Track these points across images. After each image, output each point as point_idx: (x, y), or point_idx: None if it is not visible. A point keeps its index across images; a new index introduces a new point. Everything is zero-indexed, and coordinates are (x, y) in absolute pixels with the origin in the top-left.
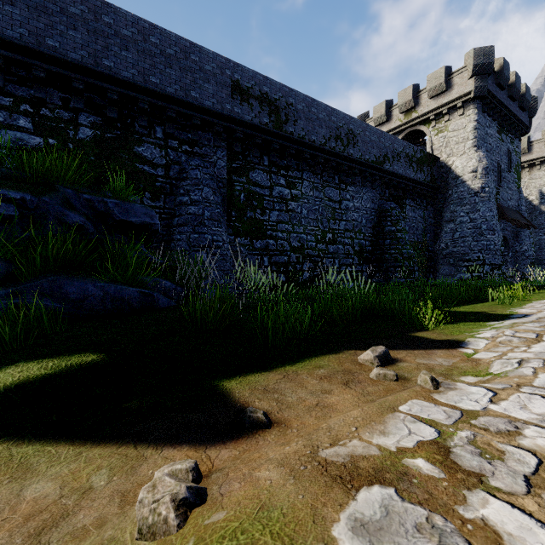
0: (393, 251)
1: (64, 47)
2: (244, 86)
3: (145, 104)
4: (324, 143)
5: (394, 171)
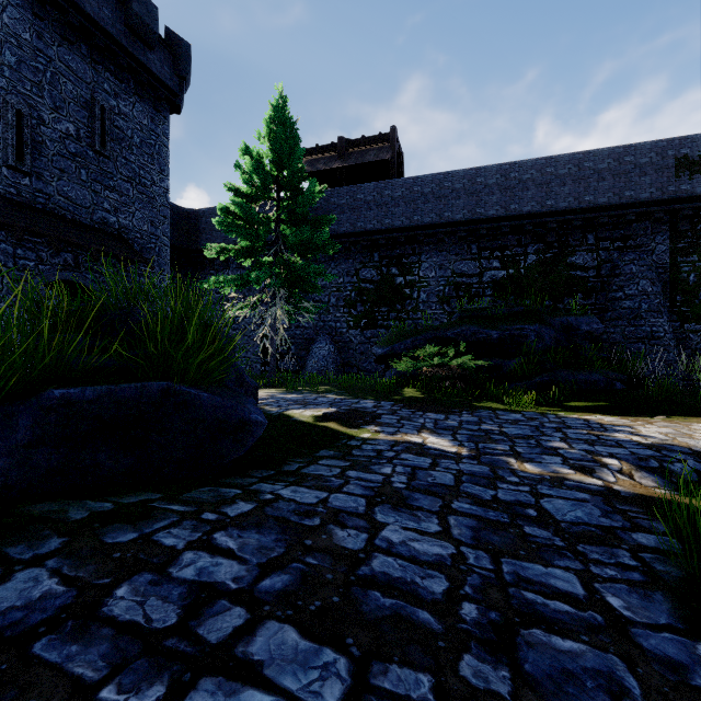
0: None
1: (520, 206)
2: (694, 157)
3: (578, 221)
4: None
5: None
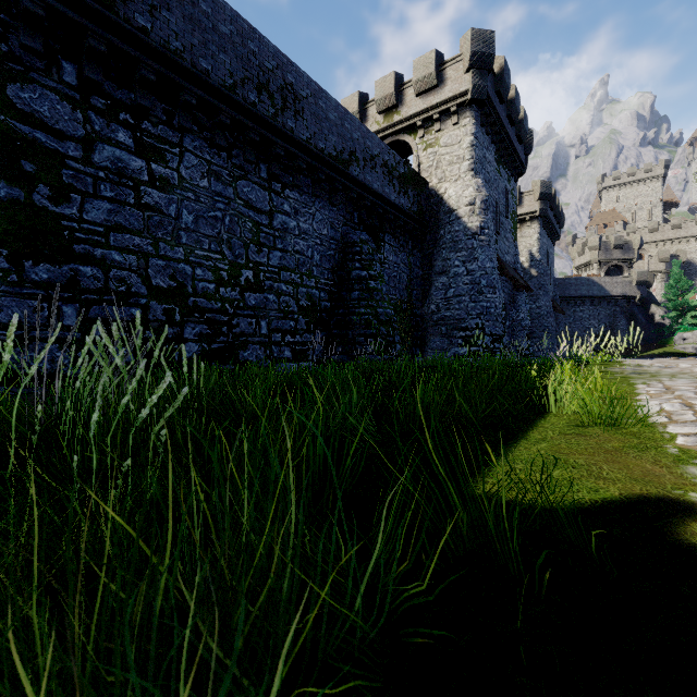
0: (364, 310)
1: None
2: None
3: None
4: (232, 86)
5: (367, 183)
